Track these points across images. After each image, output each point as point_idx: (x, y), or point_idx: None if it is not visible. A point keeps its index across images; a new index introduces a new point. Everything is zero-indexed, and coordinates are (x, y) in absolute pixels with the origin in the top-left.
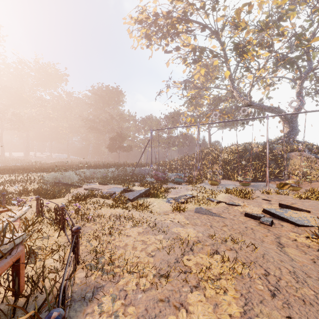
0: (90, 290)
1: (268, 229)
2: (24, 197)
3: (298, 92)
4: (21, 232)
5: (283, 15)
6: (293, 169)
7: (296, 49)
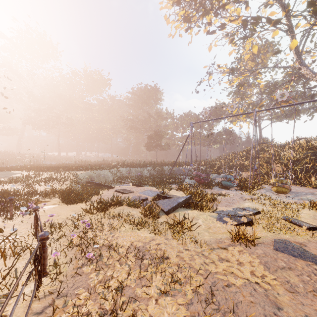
0: None
1: None
2: (48, 199)
3: None
4: None
5: None
6: None
7: None
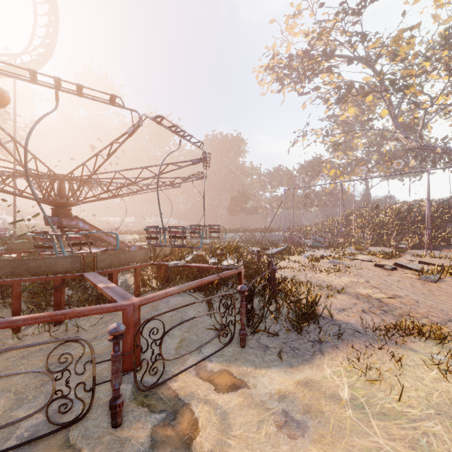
0: None
1: (388, 271)
2: None
3: None
4: None
5: None
6: None
7: None
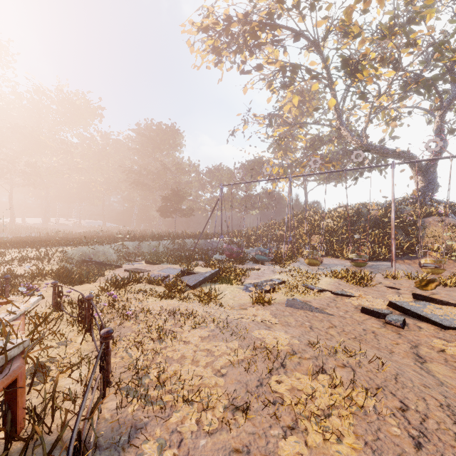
0: (126, 431)
1: (399, 332)
2: (37, 281)
3: (437, 129)
4: (23, 336)
5: (416, 15)
6: (430, 242)
7: (435, 65)
